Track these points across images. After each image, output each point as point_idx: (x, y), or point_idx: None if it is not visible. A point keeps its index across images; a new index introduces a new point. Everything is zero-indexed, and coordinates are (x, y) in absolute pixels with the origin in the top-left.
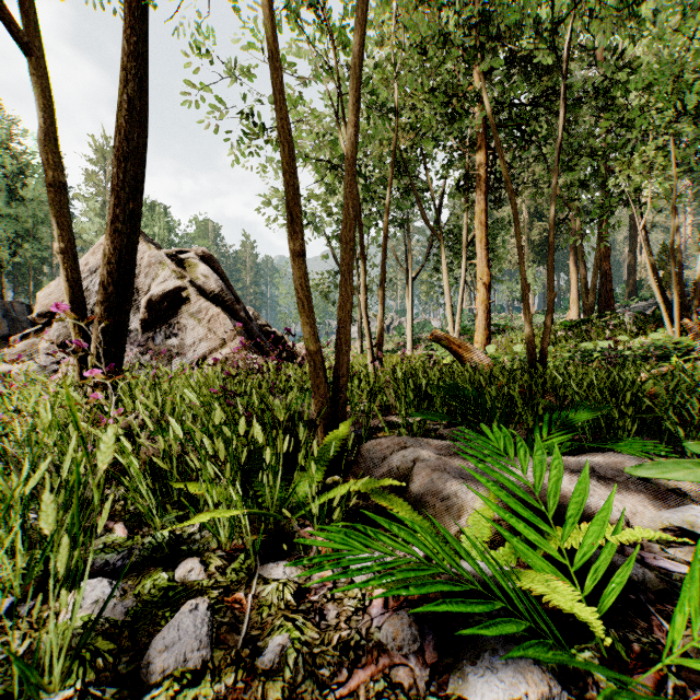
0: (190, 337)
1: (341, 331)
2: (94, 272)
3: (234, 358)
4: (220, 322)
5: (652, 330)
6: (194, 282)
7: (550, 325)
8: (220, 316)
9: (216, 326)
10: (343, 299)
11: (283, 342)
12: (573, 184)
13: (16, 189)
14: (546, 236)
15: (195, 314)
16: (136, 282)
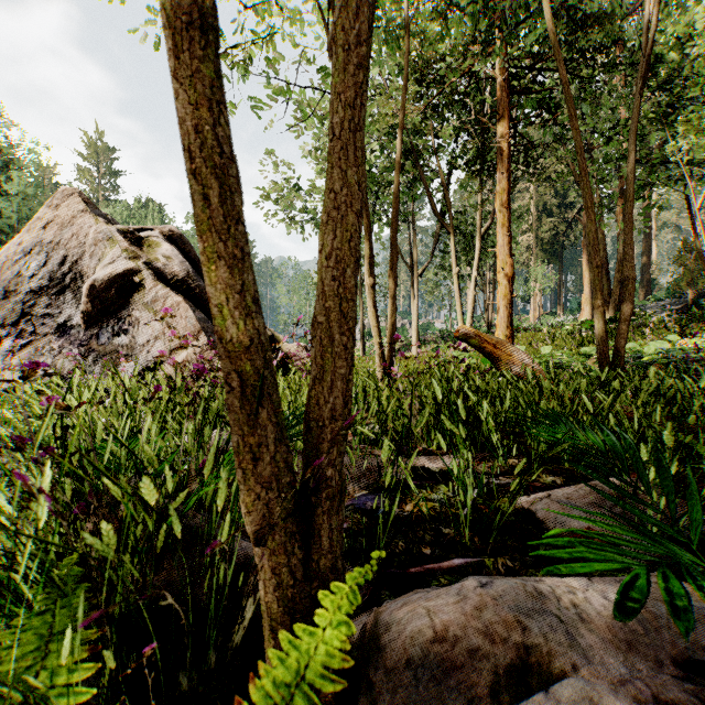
0: (143, 334)
1: (327, 290)
2: (30, 254)
3: (198, 361)
4: (181, 314)
5: (697, 329)
6: (151, 264)
7: (630, 316)
8: (181, 306)
9: (175, 319)
10: (334, 198)
11: (274, 343)
12: (605, 163)
13: (1, 184)
14: (556, 233)
15: (150, 304)
16: (79, 265)
